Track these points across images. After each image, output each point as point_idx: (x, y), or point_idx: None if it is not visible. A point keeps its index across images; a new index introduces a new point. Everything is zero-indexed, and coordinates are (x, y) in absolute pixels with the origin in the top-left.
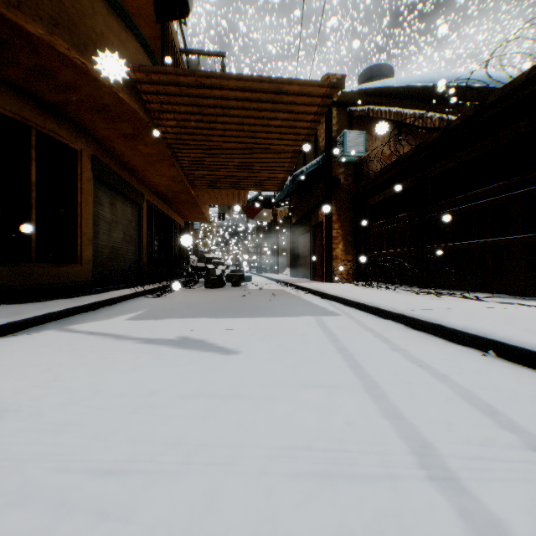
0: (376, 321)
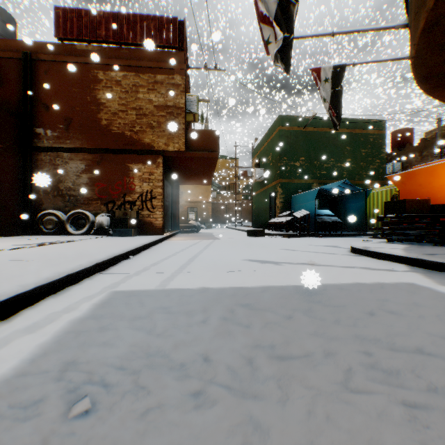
0: (106, 278)
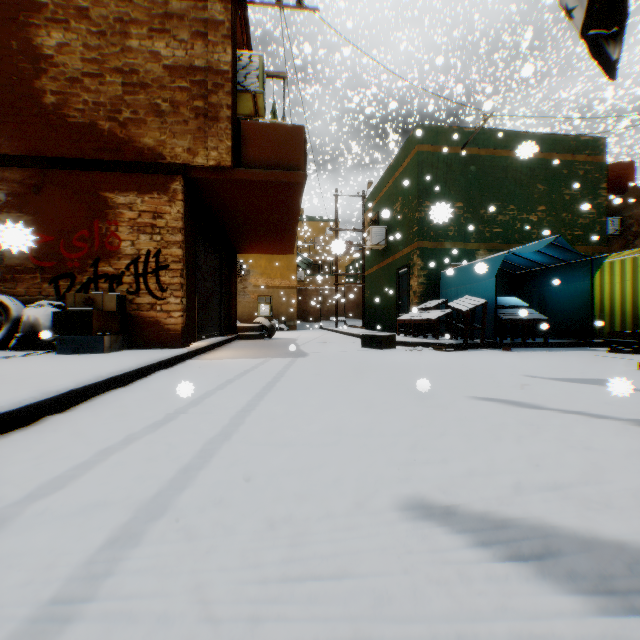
0: None
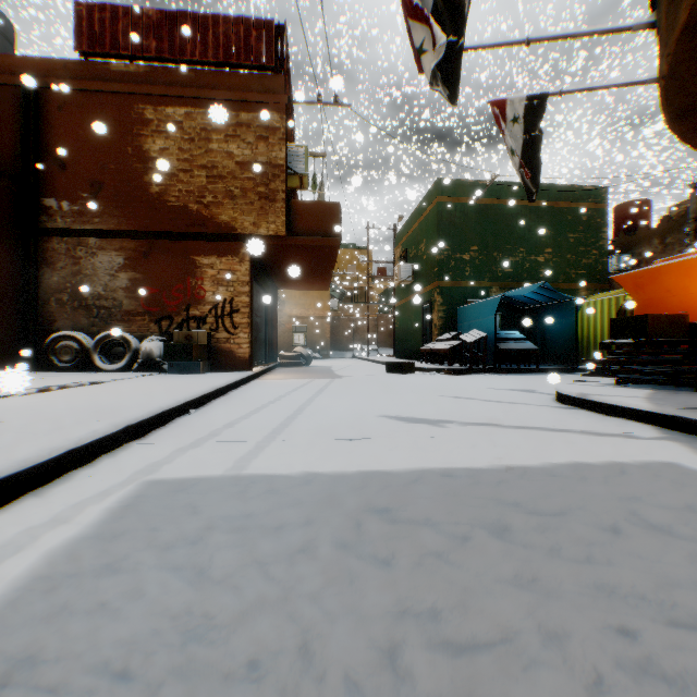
0: (141, 452)
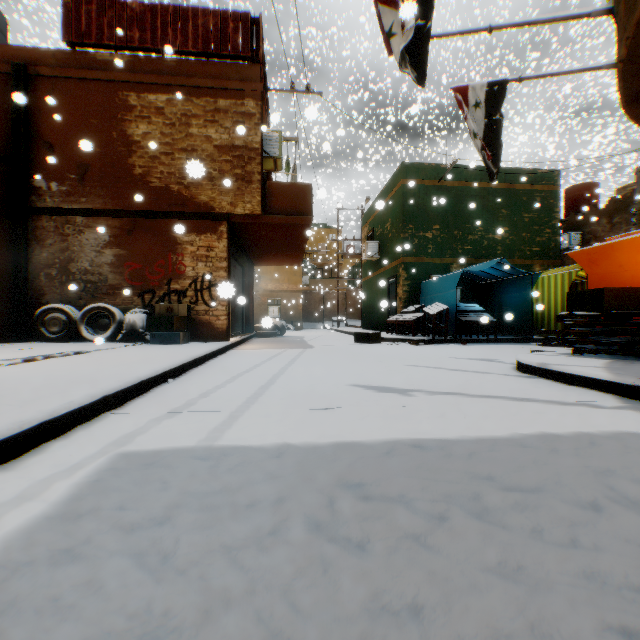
0: (117, 423)
